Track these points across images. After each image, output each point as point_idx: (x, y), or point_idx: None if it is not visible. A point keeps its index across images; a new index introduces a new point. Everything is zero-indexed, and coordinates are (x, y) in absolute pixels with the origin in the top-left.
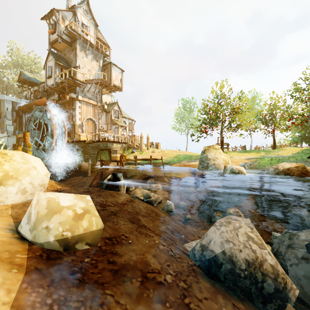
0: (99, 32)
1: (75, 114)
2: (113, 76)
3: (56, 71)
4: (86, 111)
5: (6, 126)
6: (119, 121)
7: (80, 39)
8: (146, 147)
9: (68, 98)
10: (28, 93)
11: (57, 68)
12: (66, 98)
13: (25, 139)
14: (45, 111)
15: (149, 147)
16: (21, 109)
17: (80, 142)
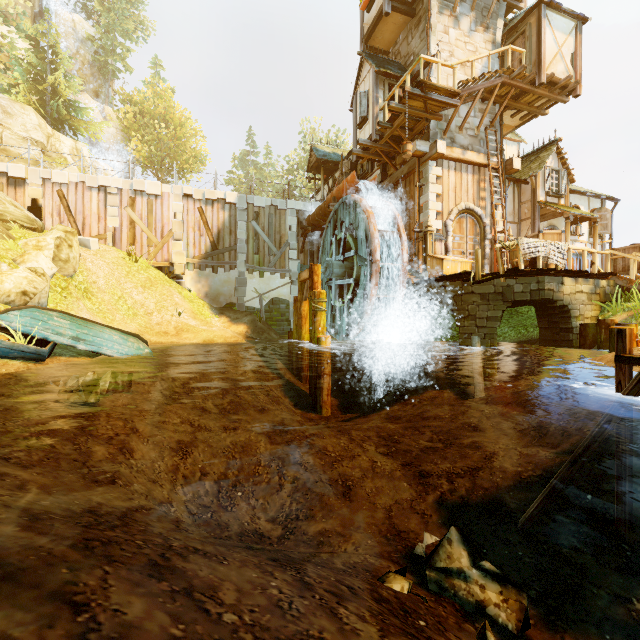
0: None
1: (427, 200)
2: (545, 51)
3: (378, 97)
4: (457, 189)
5: (288, 263)
6: (562, 205)
7: None
8: None
9: (409, 151)
10: (323, 187)
11: (380, 89)
12: (404, 151)
13: (313, 283)
14: (354, 206)
15: None
16: (311, 222)
17: (442, 282)
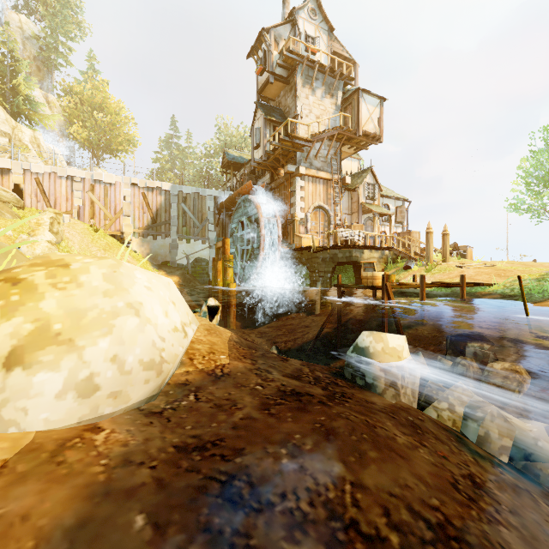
0: (336, 40)
1: (295, 200)
2: (362, 116)
3: (267, 133)
4: (313, 194)
5: (208, 233)
6: (376, 205)
7: (303, 65)
8: (438, 255)
9: (282, 174)
10: (232, 181)
11: (267, 128)
12: (279, 174)
13: (225, 250)
14: (251, 202)
15: (448, 257)
16: (224, 206)
17: (301, 251)
